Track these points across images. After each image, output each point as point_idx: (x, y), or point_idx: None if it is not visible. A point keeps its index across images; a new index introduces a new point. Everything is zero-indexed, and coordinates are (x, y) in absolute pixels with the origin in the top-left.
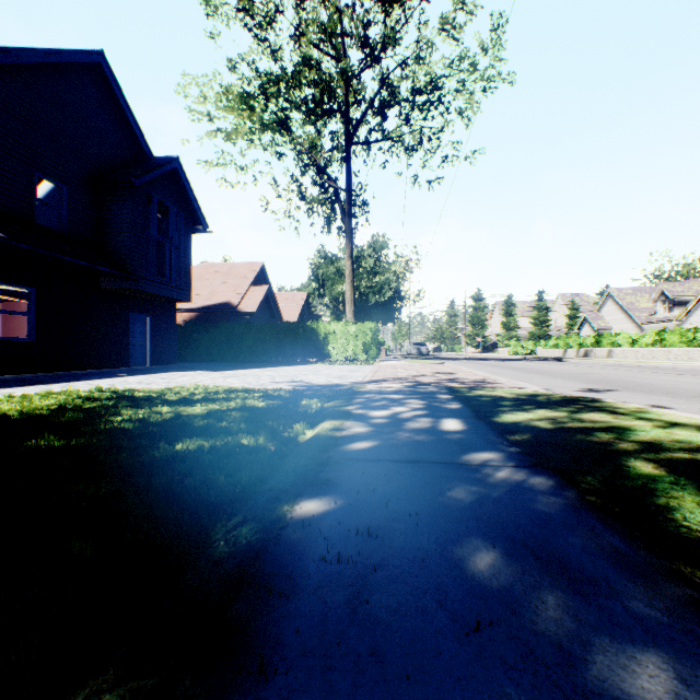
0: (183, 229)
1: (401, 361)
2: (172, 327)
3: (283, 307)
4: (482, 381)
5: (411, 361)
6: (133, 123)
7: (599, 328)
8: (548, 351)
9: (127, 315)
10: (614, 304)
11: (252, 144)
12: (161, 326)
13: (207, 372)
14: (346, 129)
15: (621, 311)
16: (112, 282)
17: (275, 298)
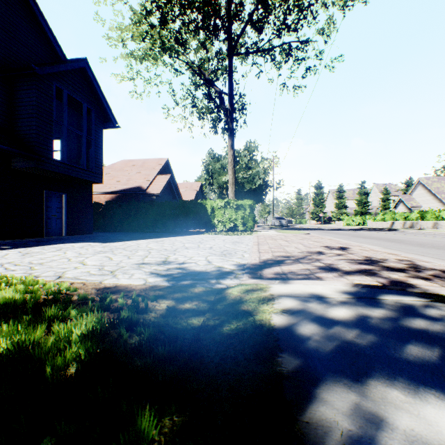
0: (94, 122)
1: (273, 231)
2: (88, 204)
3: (183, 192)
4: (418, 265)
5: (282, 231)
6: (46, 27)
7: (412, 207)
8: (377, 223)
9: (41, 193)
10: (423, 189)
11: (154, 61)
12: (77, 203)
13: (95, 244)
14: (228, 41)
15: (430, 194)
16: (21, 162)
17: (176, 184)
